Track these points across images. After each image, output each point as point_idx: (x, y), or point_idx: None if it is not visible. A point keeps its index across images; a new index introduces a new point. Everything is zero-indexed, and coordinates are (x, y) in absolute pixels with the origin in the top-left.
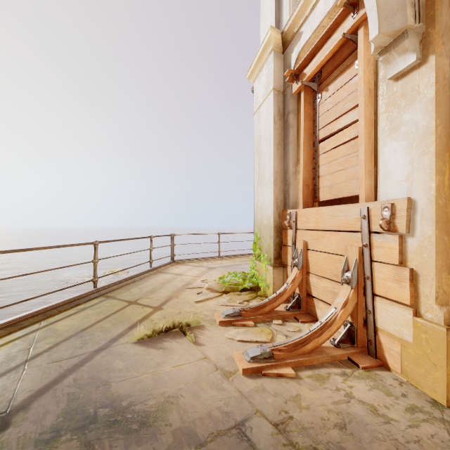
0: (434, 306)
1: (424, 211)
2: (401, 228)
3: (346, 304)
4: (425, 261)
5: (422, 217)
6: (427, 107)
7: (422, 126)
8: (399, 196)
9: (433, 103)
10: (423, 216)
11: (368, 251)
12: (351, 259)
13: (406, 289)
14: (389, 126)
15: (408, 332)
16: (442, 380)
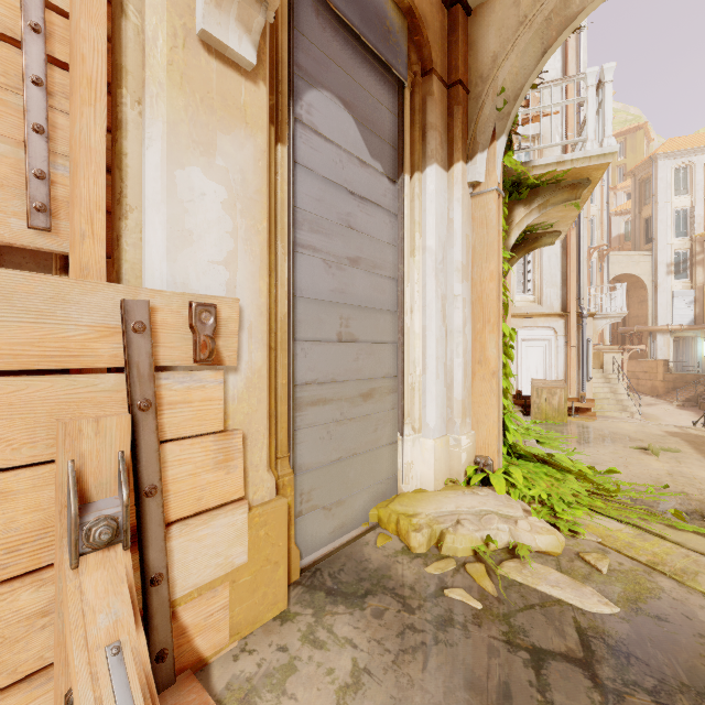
0: (266, 476)
1: (253, 328)
2: (229, 356)
3: (134, 607)
4: (255, 411)
5: (251, 337)
6: (258, 158)
7: (251, 183)
8: (213, 292)
9: (265, 160)
10: (252, 335)
11: (156, 419)
12: (98, 463)
13: (239, 470)
14: (193, 130)
15: (243, 546)
16: (285, 575)
